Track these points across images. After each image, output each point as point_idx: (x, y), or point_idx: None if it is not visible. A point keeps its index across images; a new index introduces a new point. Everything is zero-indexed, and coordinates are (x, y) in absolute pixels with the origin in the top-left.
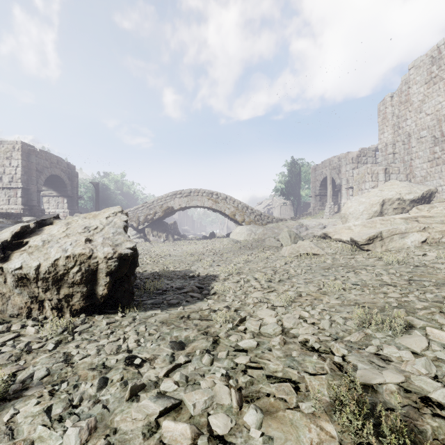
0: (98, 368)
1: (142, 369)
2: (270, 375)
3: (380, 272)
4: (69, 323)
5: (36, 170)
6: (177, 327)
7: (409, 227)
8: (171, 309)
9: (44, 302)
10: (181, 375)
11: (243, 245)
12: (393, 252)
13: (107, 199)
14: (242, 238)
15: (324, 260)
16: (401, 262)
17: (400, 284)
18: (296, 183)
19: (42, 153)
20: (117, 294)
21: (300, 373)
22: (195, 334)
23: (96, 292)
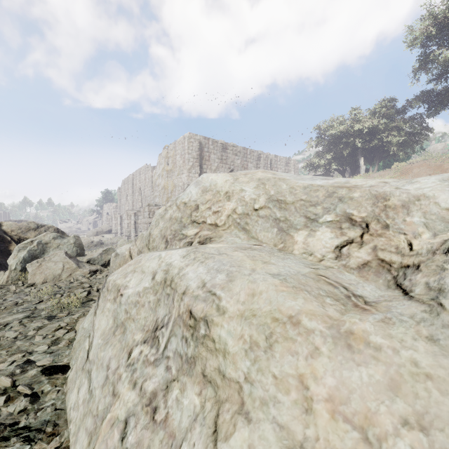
0: None
1: None
2: None
3: None
4: None
5: None
6: None
7: None
8: None
9: None
10: None
11: None
12: None
13: None
14: None
15: None
16: None
17: None
18: None
19: None
20: None
21: None
22: None
23: None
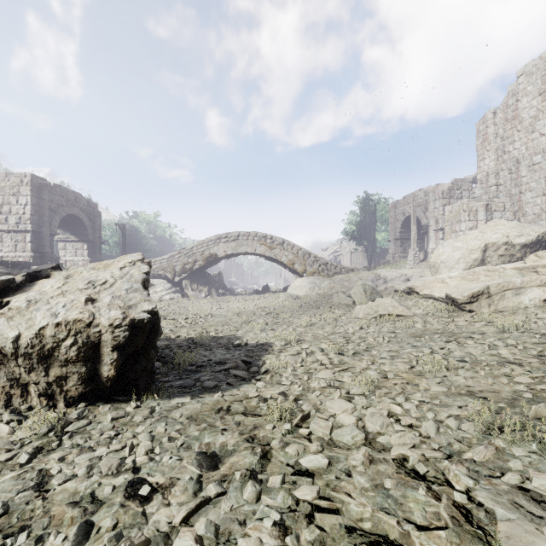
0: (83, 501)
1: (149, 506)
2: (351, 527)
3: (495, 343)
4: (61, 417)
5: (49, 208)
6: (211, 427)
7: (527, 280)
8: (205, 395)
9: (28, 386)
10: (208, 525)
11: (304, 302)
12: (506, 314)
13: (137, 244)
14: (303, 292)
15: (412, 324)
16: (521, 328)
17: (528, 362)
18: (370, 224)
19: (56, 188)
20: (131, 374)
21: (400, 523)
22: (235, 439)
23: (99, 373)
